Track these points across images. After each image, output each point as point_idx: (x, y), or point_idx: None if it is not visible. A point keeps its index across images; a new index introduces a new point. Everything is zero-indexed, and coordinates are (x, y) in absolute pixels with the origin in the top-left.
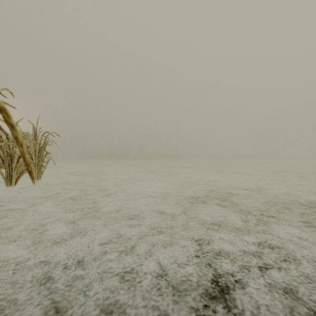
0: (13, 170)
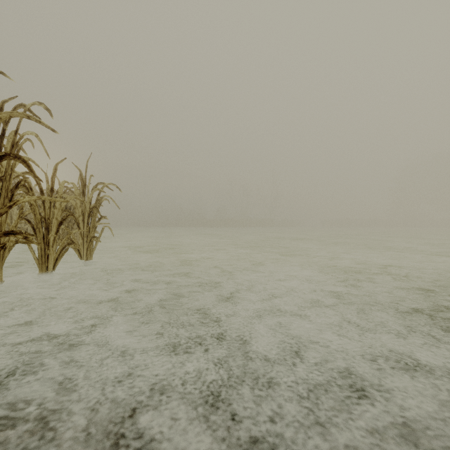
0: (50, 245)
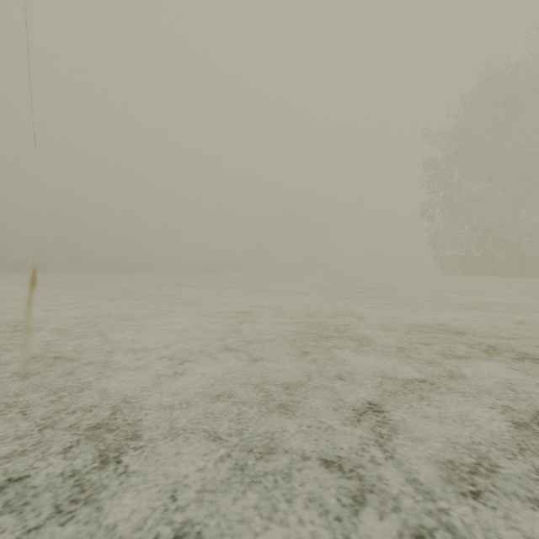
0: None
